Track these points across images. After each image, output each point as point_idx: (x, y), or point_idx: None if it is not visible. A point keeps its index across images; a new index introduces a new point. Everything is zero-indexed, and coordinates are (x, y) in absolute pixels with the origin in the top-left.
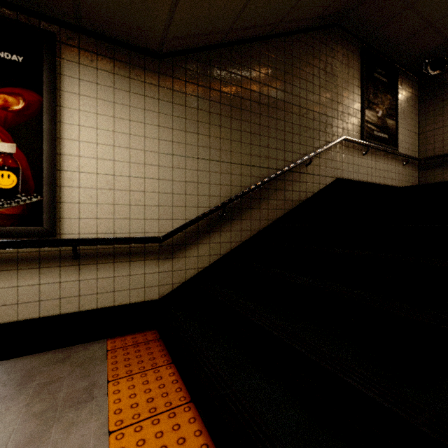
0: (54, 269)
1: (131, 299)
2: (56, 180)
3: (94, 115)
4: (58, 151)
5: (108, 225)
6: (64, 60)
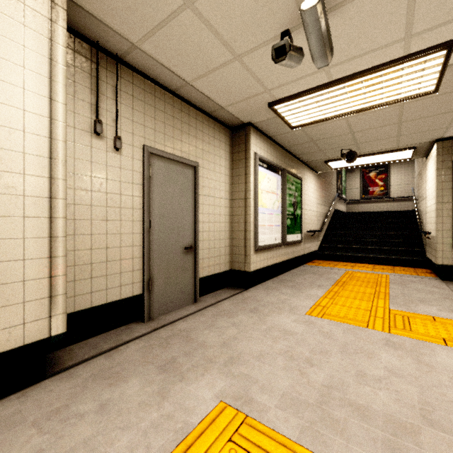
0: (389, 203)
1: (405, 209)
2: (389, 187)
3: (396, 174)
4: (389, 182)
5: (399, 195)
6: (391, 166)
